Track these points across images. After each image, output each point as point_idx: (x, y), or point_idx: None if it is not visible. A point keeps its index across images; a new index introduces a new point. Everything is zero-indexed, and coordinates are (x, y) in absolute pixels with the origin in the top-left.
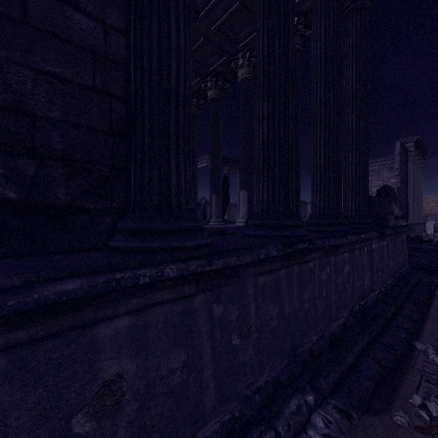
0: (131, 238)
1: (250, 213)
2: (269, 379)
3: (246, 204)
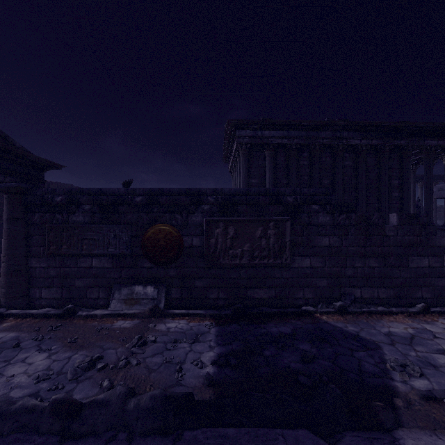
0: None
1: None
2: None
3: None
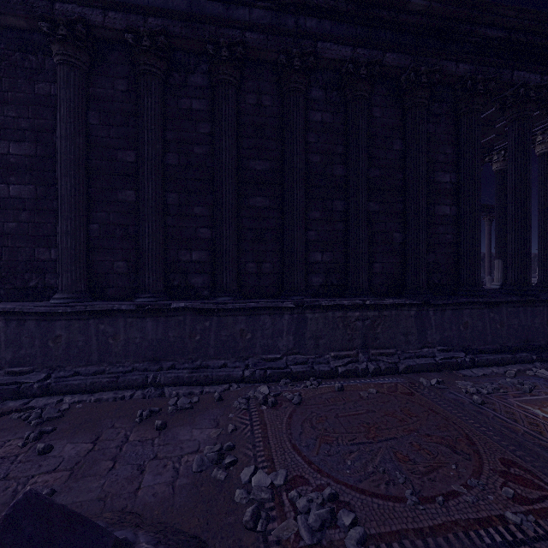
0: (465, 292)
1: (504, 278)
2: (513, 345)
3: (500, 271)
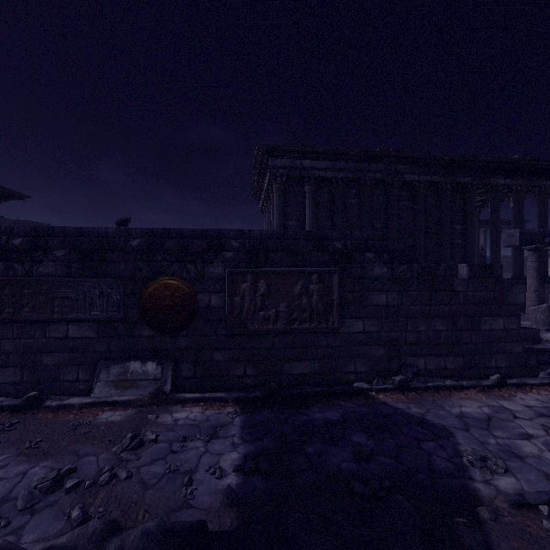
0: None
1: None
2: None
3: None
